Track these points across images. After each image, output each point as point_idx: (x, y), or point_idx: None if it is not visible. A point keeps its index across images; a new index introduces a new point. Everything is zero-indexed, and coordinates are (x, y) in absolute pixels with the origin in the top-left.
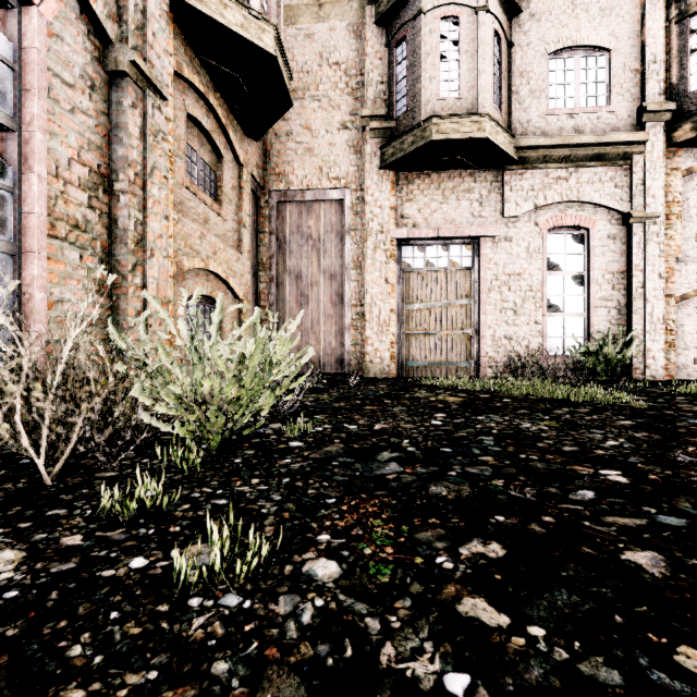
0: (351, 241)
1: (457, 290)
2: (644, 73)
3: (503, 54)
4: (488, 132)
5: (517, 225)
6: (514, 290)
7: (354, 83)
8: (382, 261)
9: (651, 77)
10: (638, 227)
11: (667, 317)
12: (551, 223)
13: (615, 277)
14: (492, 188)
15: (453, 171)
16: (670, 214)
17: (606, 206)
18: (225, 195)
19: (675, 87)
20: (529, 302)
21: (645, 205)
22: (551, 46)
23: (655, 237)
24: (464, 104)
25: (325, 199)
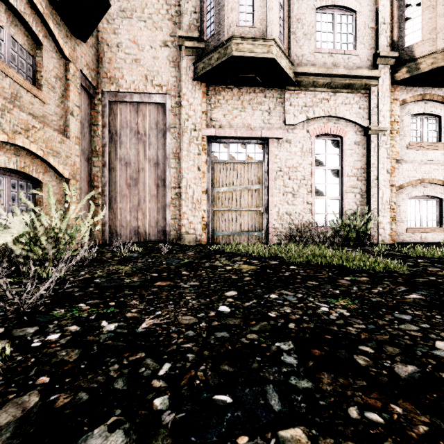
0: (171, 136)
1: (252, 177)
2: (377, 30)
3: (285, 3)
4: (275, 55)
5: (295, 131)
6: (292, 178)
7: (173, 11)
8: (195, 153)
9: (382, 34)
10: (374, 137)
11: (390, 200)
12: (318, 131)
13: (359, 171)
14: (277, 103)
15: (249, 87)
16: (392, 129)
17: (353, 121)
18: (46, 81)
19: (396, 43)
20: (303, 188)
21: (378, 122)
22: (318, 2)
23: (384, 145)
24: (257, 32)
25: (149, 102)
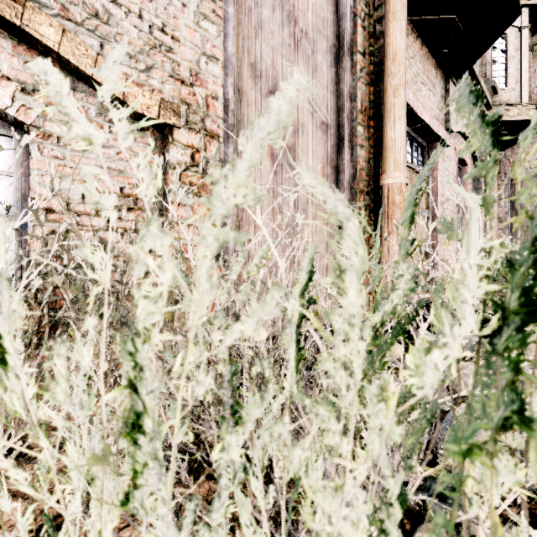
0: None
1: None
2: None
3: None
4: None
5: None
6: None
7: None
8: None
9: None
10: None
11: None
12: None
13: None
14: None
15: None
16: None
17: None
18: None
19: None
20: None
21: None
22: None
23: None
24: None
25: None
